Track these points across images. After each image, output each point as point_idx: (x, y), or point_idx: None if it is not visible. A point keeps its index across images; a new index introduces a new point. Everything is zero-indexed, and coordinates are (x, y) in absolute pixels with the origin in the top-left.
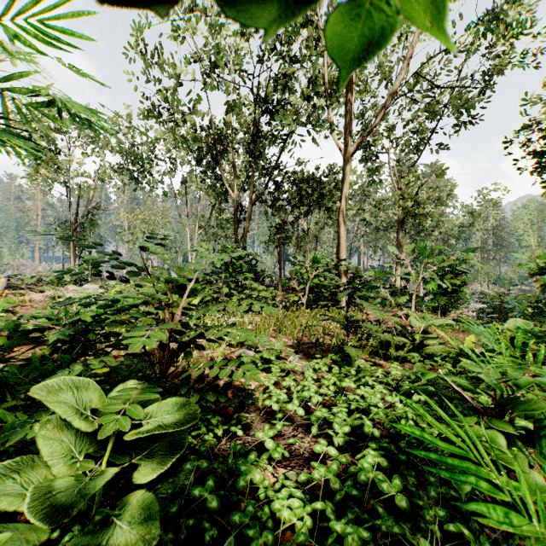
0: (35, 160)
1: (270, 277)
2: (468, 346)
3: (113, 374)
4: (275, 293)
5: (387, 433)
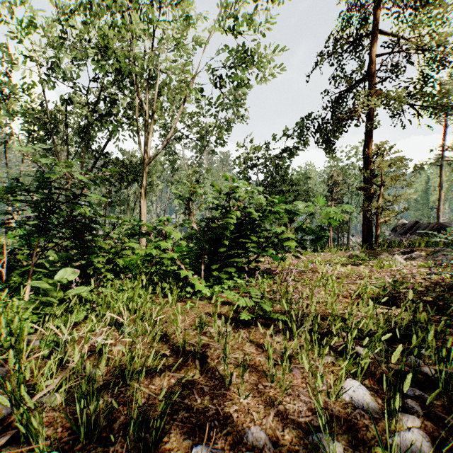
0: None
1: (97, 231)
2: None
3: None
4: (100, 240)
5: None
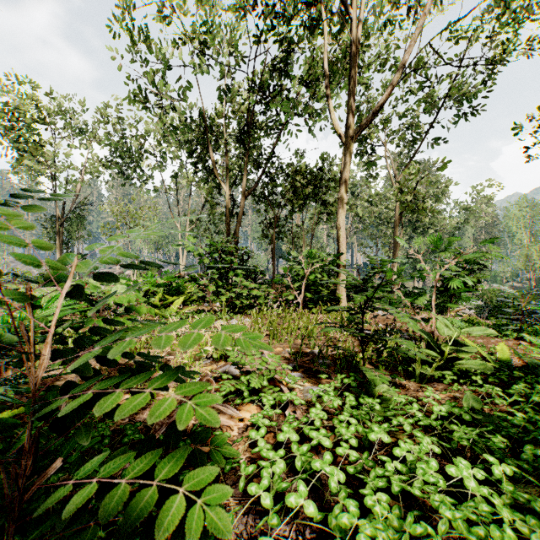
0: (19, 153)
1: (263, 274)
2: (503, 358)
3: (29, 416)
4: (269, 291)
5: (457, 538)
